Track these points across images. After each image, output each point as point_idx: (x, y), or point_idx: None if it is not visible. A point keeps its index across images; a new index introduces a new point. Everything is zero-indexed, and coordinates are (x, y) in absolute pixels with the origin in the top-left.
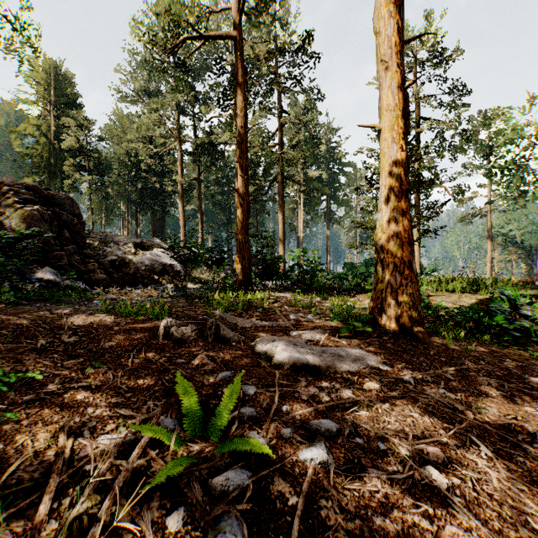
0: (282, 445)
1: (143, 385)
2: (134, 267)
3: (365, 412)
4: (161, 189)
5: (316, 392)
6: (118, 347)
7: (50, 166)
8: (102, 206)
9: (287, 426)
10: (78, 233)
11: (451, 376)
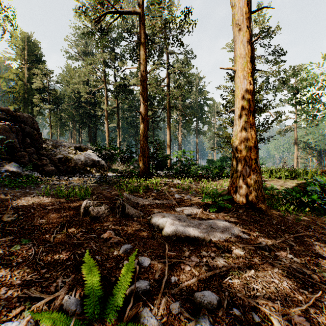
0: (171, 322)
1: (58, 260)
2: (74, 162)
3: (237, 280)
4: (94, 113)
5: (197, 262)
6: (46, 224)
7: (25, 99)
8: (58, 124)
9: (175, 299)
10: (37, 140)
11: (292, 242)
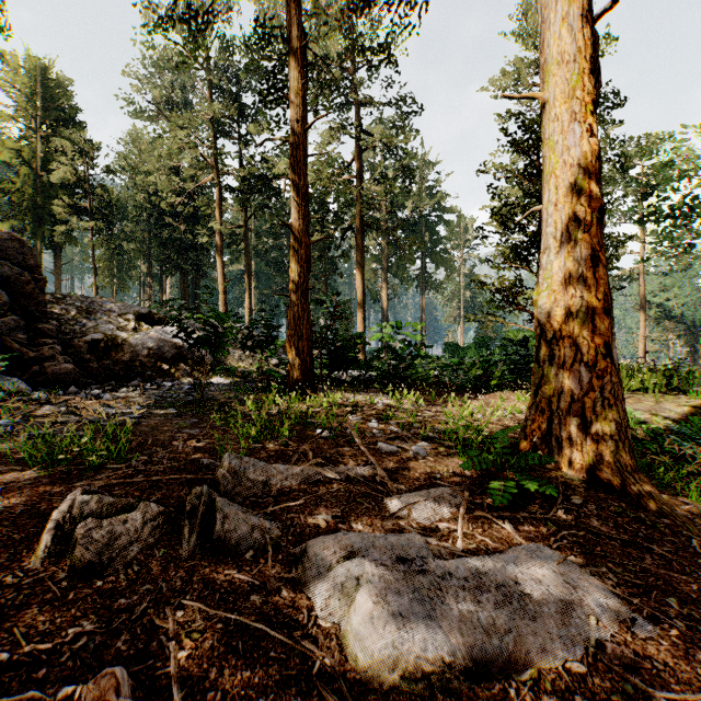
0: None
1: None
2: (131, 351)
3: None
4: (194, 241)
5: None
6: None
7: (37, 207)
8: (114, 264)
9: None
10: (32, 296)
11: None
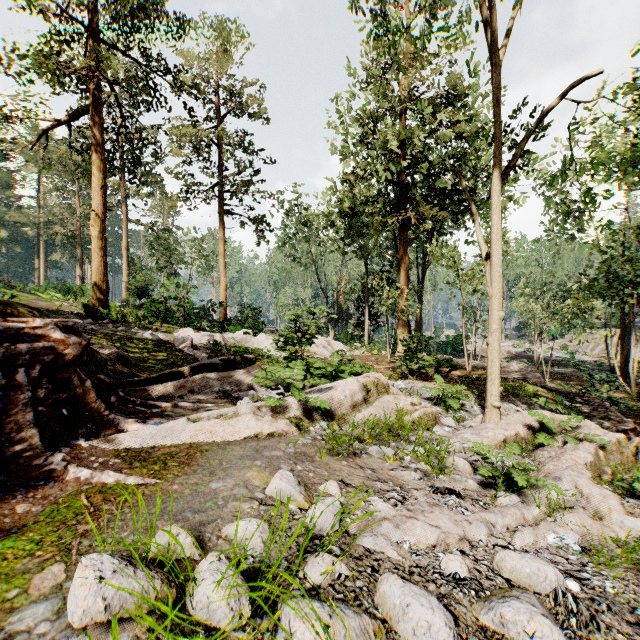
0: None
1: None
2: None
3: None
4: None
5: None
6: None
7: None
8: None
9: None
10: None
11: None
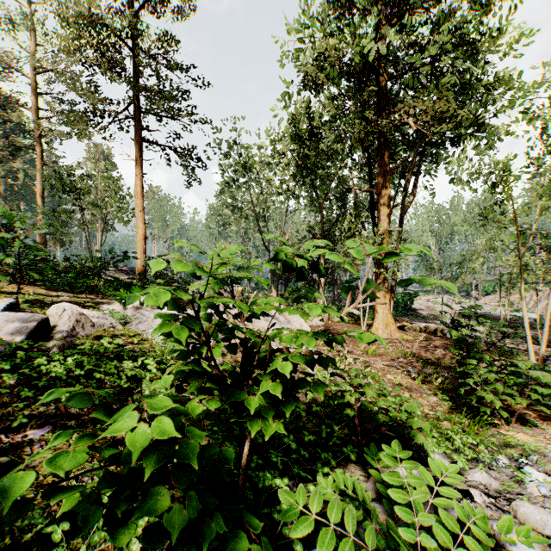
0: None
1: None
2: None
3: None
4: None
5: None
6: None
7: None
8: None
9: None
10: None
11: None
